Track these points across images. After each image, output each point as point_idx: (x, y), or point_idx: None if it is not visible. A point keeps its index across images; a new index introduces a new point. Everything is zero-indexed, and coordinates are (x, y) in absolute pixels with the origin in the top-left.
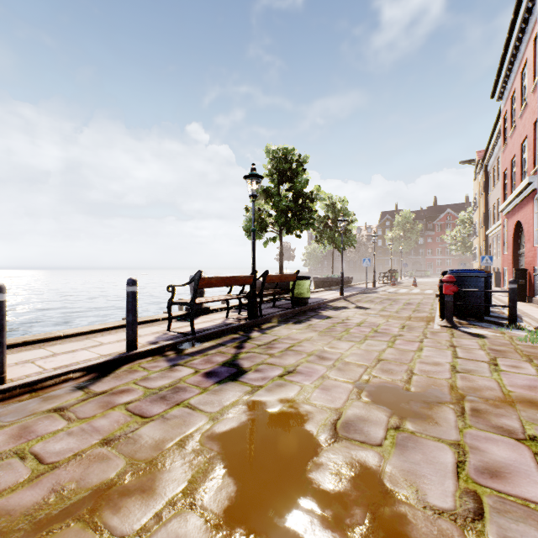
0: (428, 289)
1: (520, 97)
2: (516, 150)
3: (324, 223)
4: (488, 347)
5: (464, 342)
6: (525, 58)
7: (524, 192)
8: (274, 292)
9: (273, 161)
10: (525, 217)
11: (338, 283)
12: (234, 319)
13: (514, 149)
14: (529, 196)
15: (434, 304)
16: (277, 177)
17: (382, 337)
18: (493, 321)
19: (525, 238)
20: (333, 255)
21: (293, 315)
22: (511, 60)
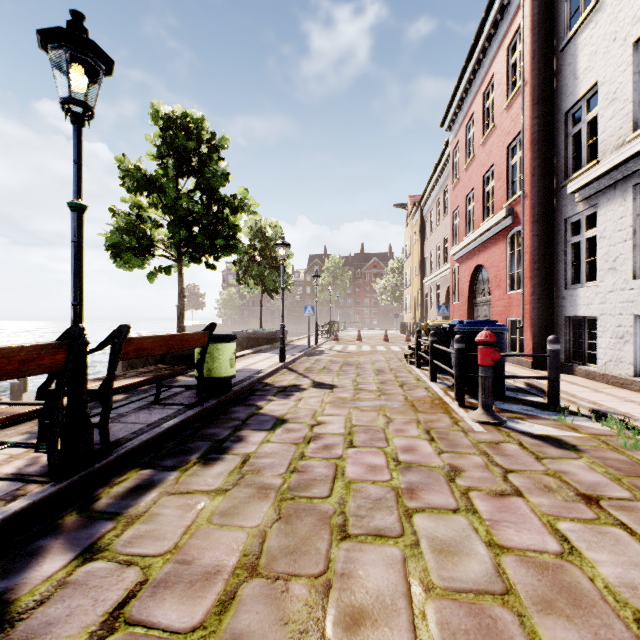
0: (377, 345)
1: (483, 120)
2: (476, 183)
3: (249, 255)
4: (637, 487)
5: (579, 474)
6: (492, 72)
7: (492, 230)
8: (152, 378)
9: (165, 132)
10: (492, 259)
11: (269, 340)
12: (1, 484)
13: (473, 182)
14: (499, 234)
15: (410, 370)
16: (174, 163)
17: (433, 489)
18: (518, 398)
19: (492, 284)
20: (261, 300)
21: (202, 424)
22: (470, 79)
